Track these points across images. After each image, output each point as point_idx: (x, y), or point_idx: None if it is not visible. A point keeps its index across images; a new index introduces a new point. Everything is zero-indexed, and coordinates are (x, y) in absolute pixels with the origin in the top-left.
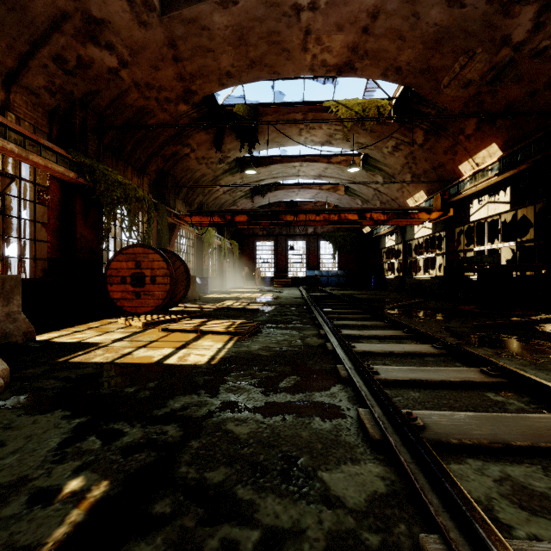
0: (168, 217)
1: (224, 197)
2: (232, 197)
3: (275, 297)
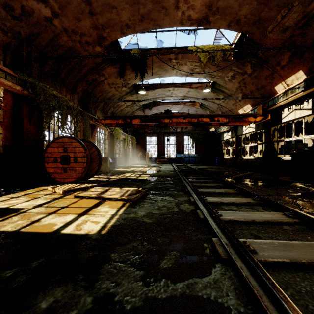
0: (90, 120)
1: (126, 109)
2: (132, 109)
3: (157, 170)
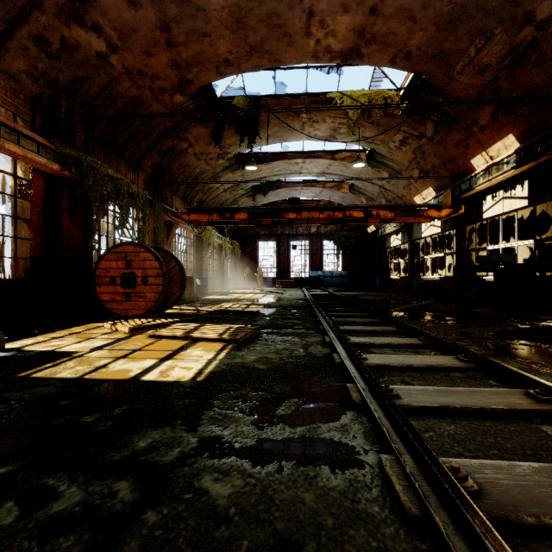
0: (164, 215)
1: (224, 195)
2: (233, 195)
3: (276, 298)
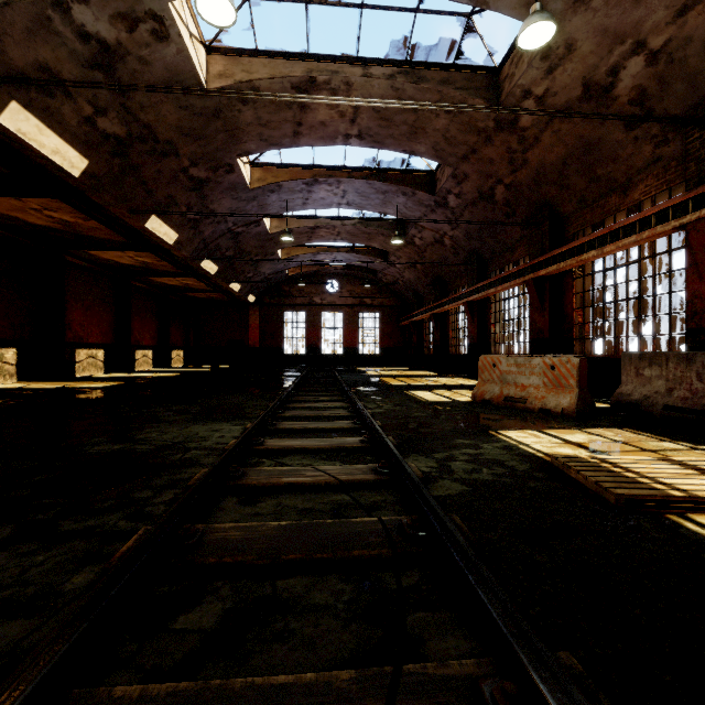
0: None
1: None
2: None
3: None
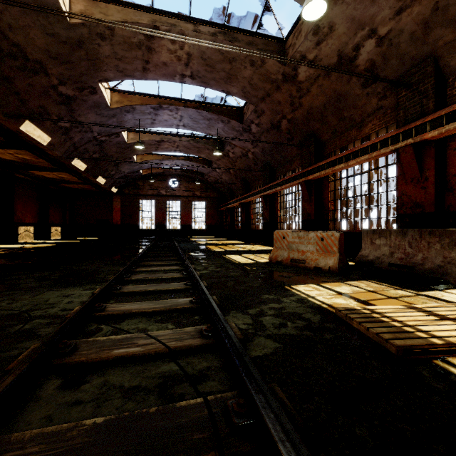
0: None
1: None
2: None
3: None
